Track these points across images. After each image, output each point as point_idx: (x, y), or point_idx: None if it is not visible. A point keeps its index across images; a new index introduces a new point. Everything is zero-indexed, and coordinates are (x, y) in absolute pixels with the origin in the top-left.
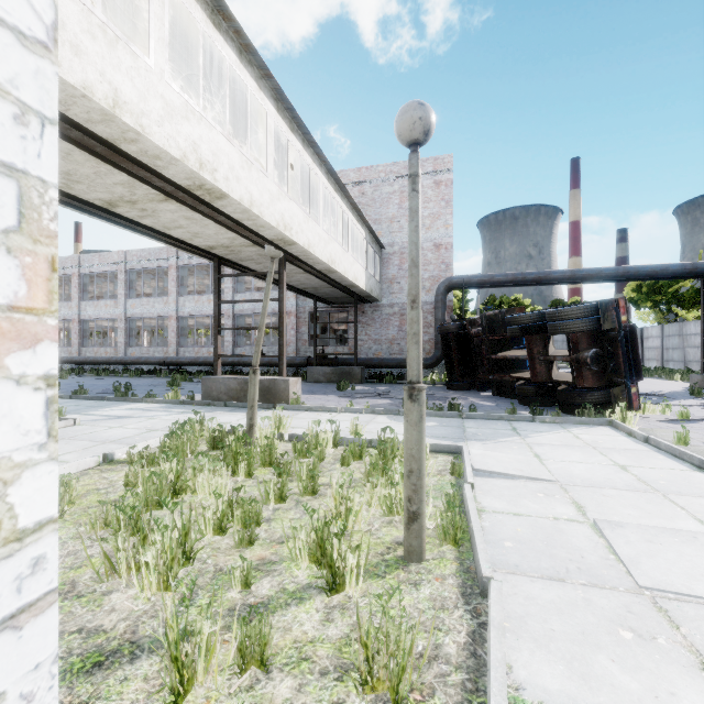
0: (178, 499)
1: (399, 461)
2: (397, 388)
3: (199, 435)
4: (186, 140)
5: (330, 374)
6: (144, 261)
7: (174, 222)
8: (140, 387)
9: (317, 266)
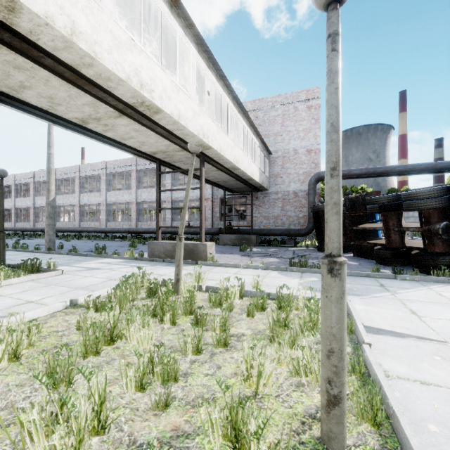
0: (114, 345)
1: (298, 317)
2: (282, 250)
3: (140, 285)
4: (130, 66)
5: (234, 240)
6: (117, 167)
7: (127, 134)
8: (112, 247)
9: (226, 165)
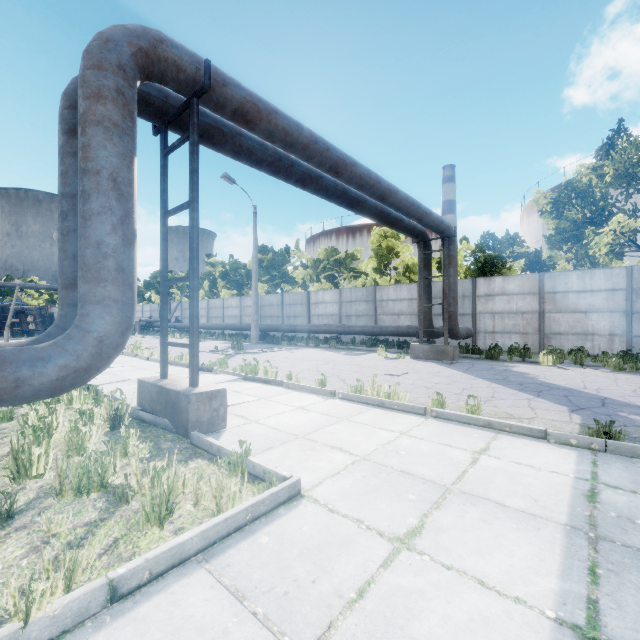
0: None
1: None
2: None
3: None
4: None
5: None
6: None
7: None
8: None
9: None
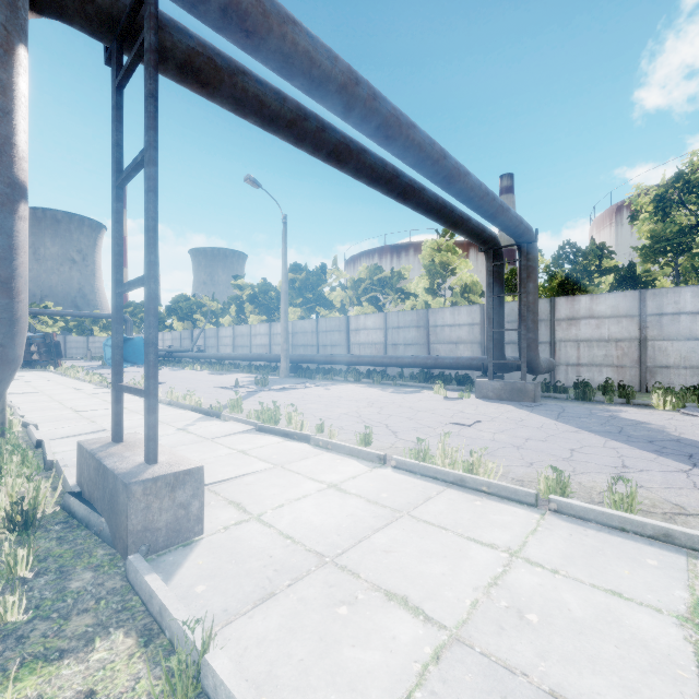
0: None
1: None
2: None
3: None
4: None
5: None
6: None
7: None
8: None
9: None
